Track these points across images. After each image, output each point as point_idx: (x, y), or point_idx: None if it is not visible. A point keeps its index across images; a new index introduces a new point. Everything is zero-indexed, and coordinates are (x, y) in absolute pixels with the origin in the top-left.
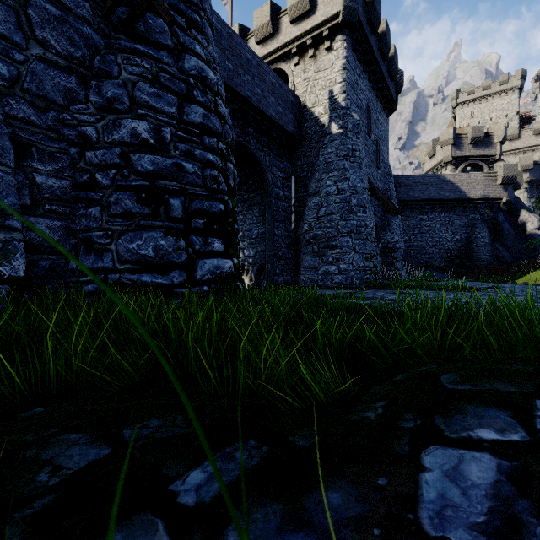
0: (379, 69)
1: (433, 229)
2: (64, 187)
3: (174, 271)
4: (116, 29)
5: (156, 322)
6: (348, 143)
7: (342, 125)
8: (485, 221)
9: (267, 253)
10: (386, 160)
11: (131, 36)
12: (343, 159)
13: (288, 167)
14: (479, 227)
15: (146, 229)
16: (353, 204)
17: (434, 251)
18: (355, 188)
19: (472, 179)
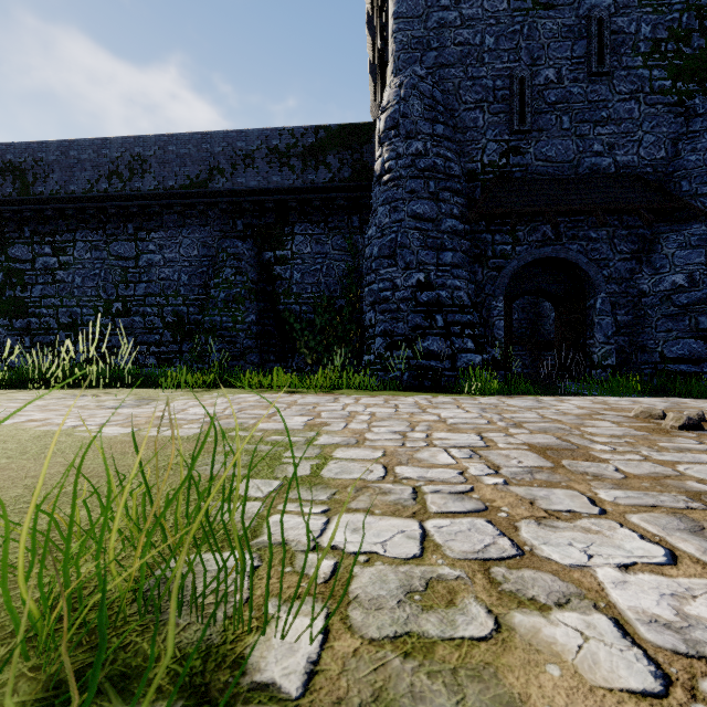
0: None
1: None
2: (629, 320)
3: (702, 363)
4: (656, 221)
5: (705, 386)
6: None
7: None
8: None
9: None
10: None
11: (667, 221)
12: None
13: None
14: None
15: (681, 338)
16: None
17: None
18: None
19: None
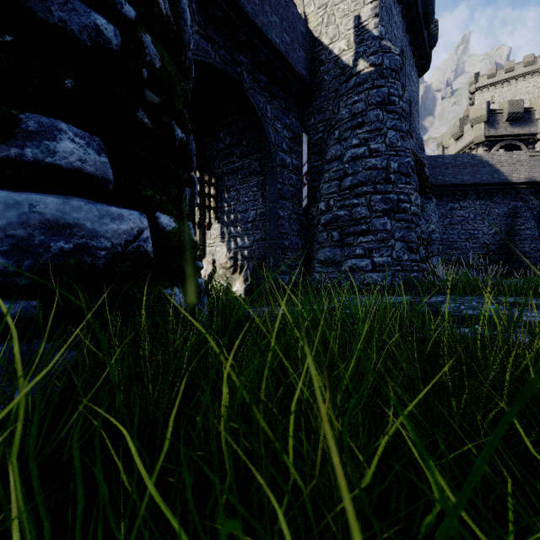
0: (415, 4)
1: (466, 219)
2: None
3: None
4: None
5: None
6: (384, 86)
7: (374, 61)
8: (530, 209)
9: (269, 242)
10: (417, 130)
11: None
12: (377, 109)
13: (298, 126)
14: (523, 216)
15: None
16: (393, 170)
17: (468, 245)
18: (394, 148)
19: (515, 159)
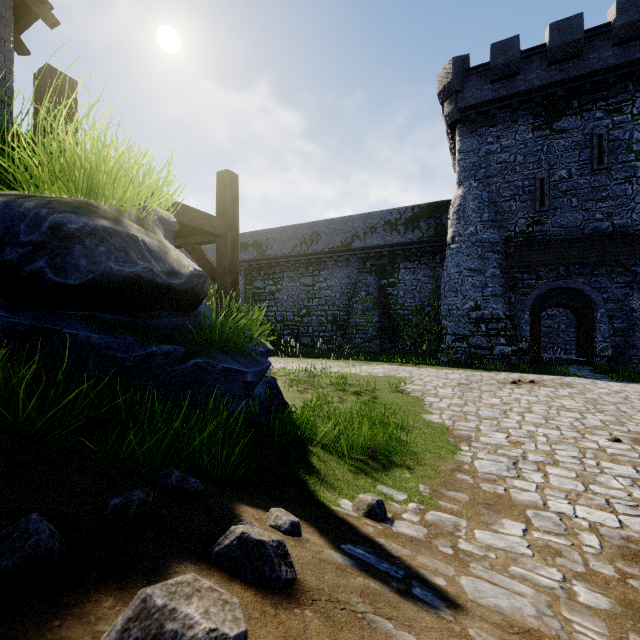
0: None
1: None
2: (624, 326)
3: None
4: None
5: None
6: None
7: None
8: None
9: None
10: None
11: None
12: None
13: None
14: None
15: None
16: None
17: None
18: None
19: None
